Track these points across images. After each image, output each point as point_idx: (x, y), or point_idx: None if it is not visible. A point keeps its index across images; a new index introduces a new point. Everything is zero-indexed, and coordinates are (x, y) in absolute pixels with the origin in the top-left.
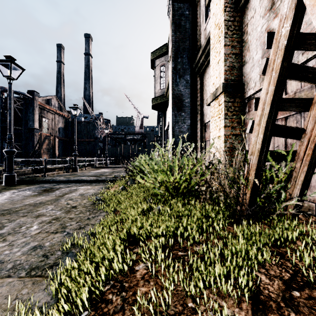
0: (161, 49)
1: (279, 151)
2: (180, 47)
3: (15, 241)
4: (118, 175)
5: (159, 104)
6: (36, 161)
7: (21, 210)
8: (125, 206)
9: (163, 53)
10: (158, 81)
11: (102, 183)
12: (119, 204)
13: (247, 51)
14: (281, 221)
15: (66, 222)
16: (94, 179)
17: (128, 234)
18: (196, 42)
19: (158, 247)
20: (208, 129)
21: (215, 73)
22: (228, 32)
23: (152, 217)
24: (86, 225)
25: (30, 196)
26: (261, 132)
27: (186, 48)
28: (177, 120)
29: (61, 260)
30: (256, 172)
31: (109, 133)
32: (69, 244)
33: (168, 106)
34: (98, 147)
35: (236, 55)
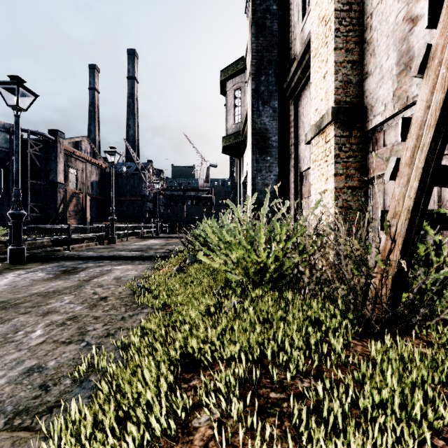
0: (235, 64)
1: (442, 212)
2: (265, 58)
3: (2, 358)
4: (173, 248)
5: (233, 145)
6: (60, 228)
7: (24, 302)
8: (180, 299)
9: (238, 70)
10: (231, 111)
11: (150, 261)
12: (172, 294)
13: (370, 56)
14: (447, 334)
15: (87, 324)
16: (137, 255)
17: (182, 351)
18: (287, 51)
19: (233, 383)
20: (306, 180)
21: (318, 94)
22: (340, 28)
23: (222, 323)
24: (117, 330)
25: (41, 280)
26: (415, 177)
27: (274, 60)
28: (259, 167)
29: (68, 397)
30: (402, 248)
31: (161, 189)
32: (84, 366)
33: (246, 148)
34: (145, 208)
35: (353, 64)
